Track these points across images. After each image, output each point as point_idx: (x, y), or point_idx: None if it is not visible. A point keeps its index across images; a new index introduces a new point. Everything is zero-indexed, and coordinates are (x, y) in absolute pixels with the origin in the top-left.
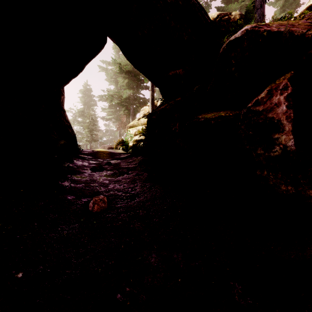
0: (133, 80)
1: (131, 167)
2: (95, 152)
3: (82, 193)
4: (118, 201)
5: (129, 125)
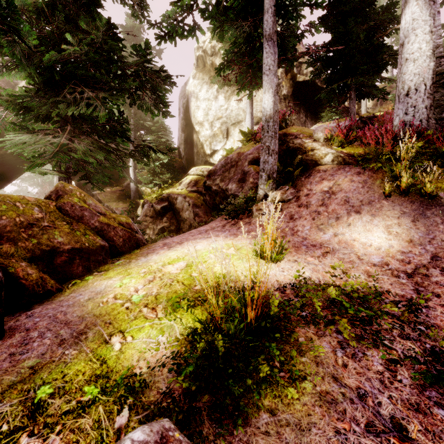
0: None
1: None
2: None
3: None
4: None
5: None
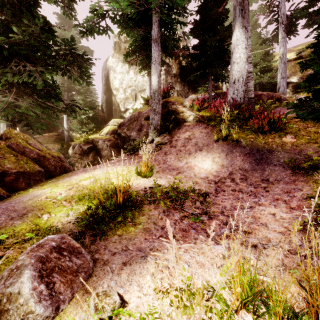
0: None
1: None
2: None
3: None
4: None
5: None
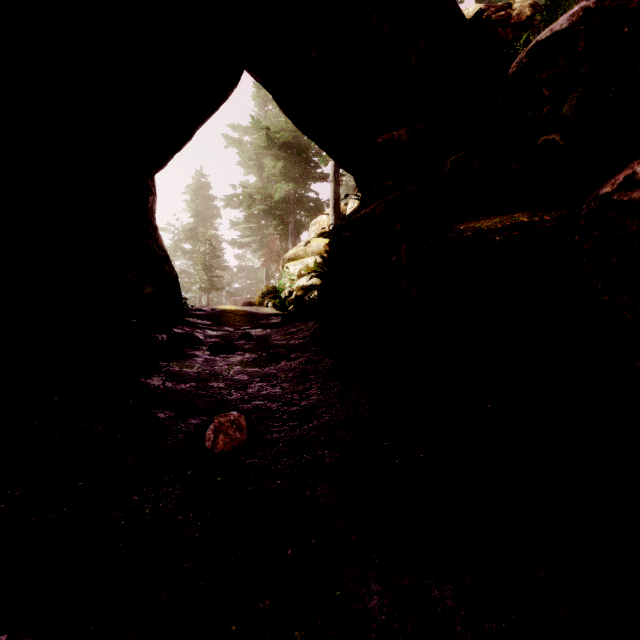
0: (294, 163)
1: (296, 346)
2: (217, 312)
3: (189, 405)
4: (271, 424)
5: (288, 256)
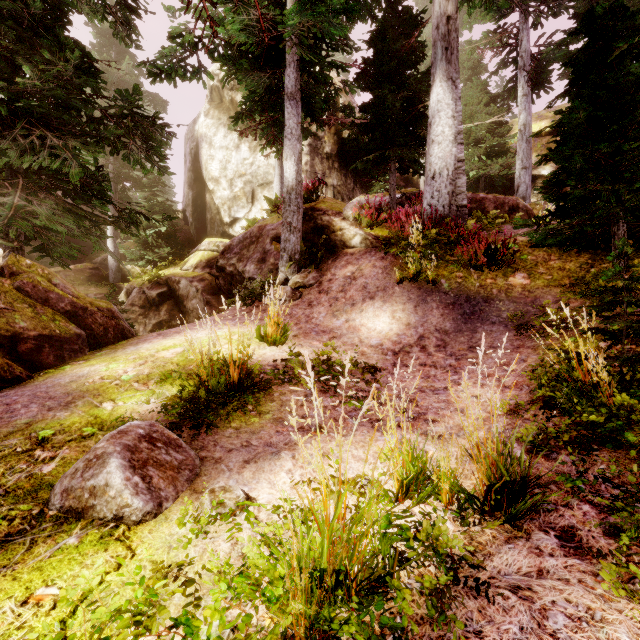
0: None
1: None
2: None
3: None
4: None
5: None
